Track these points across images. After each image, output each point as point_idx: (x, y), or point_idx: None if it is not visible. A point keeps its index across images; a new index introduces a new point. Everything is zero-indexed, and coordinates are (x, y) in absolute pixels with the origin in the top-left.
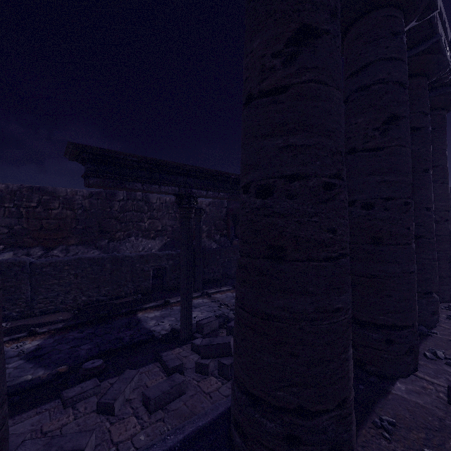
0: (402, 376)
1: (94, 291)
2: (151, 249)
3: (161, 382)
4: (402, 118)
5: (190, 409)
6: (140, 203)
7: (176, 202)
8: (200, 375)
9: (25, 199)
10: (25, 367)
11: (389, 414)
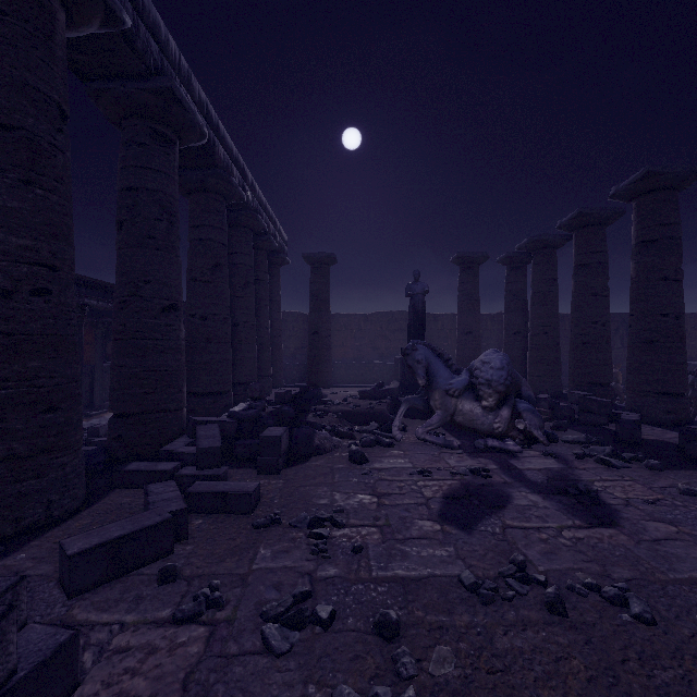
0: None
1: None
2: None
3: None
4: (251, 284)
5: None
6: None
7: None
8: None
9: None
10: None
11: None
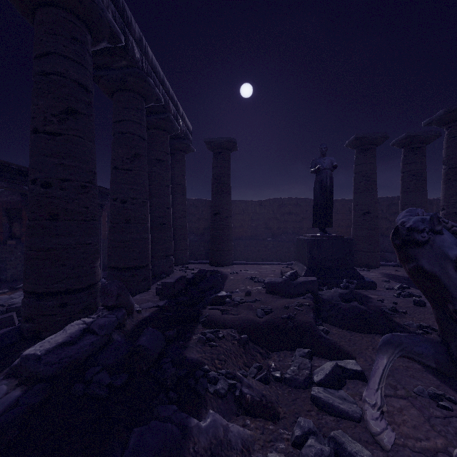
0: (141, 292)
1: None
2: None
3: None
4: (142, 156)
5: None
6: None
7: None
8: None
9: None
10: None
11: None
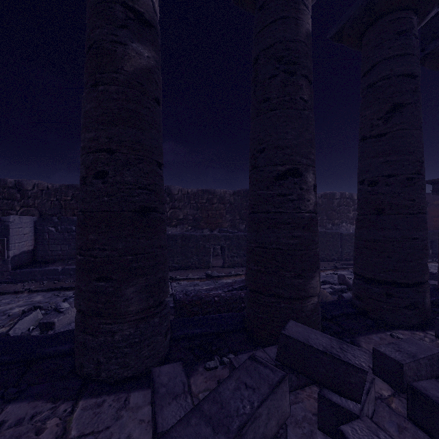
0: None
1: None
2: None
3: None
4: None
5: None
6: (347, 200)
7: None
8: None
9: None
10: None
11: None
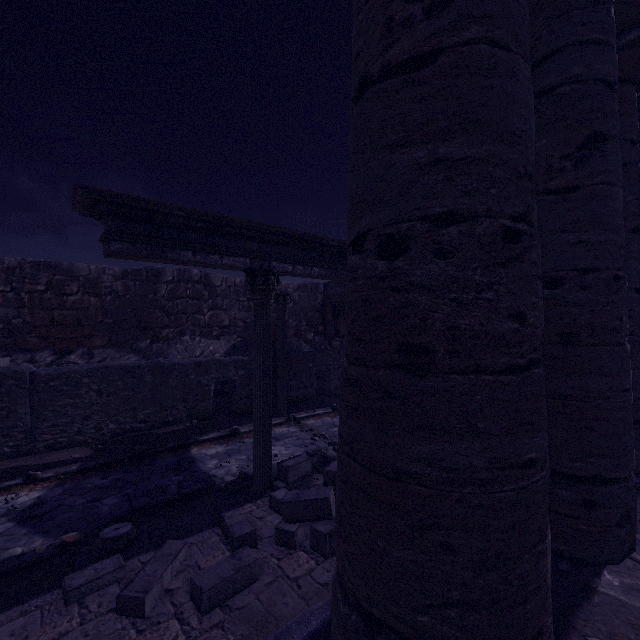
0: (612, 561)
1: (127, 415)
2: (213, 353)
3: (220, 563)
4: (610, 139)
5: (266, 607)
6: (198, 286)
7: (247, 281)
8: (282, 548)
9: (28, 280)
10: (14, 533)
11: (600, 632)
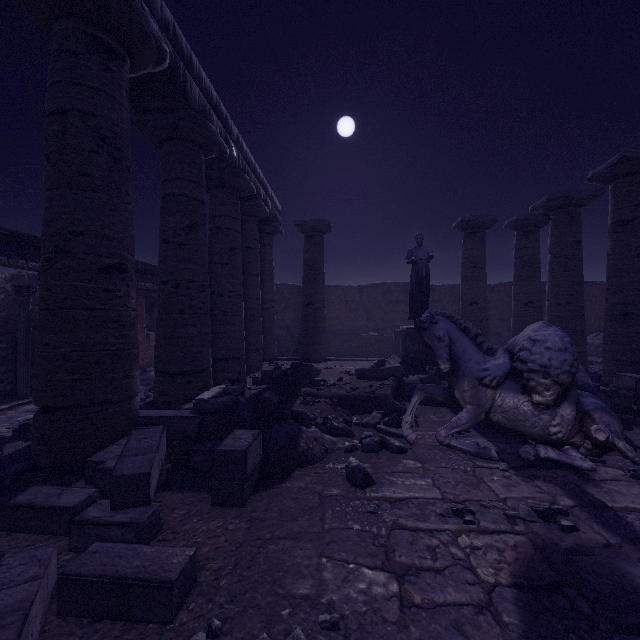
0: None
1: None
2: None
3: None
4: (238, 250)
5: None
6: None
7: None
8: None
9: None
10: None
11: None
